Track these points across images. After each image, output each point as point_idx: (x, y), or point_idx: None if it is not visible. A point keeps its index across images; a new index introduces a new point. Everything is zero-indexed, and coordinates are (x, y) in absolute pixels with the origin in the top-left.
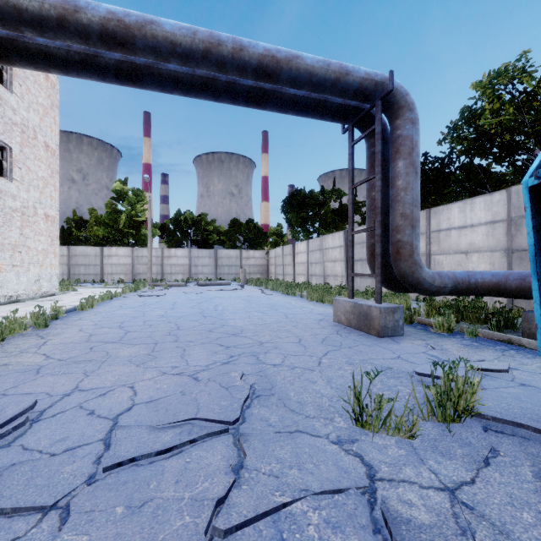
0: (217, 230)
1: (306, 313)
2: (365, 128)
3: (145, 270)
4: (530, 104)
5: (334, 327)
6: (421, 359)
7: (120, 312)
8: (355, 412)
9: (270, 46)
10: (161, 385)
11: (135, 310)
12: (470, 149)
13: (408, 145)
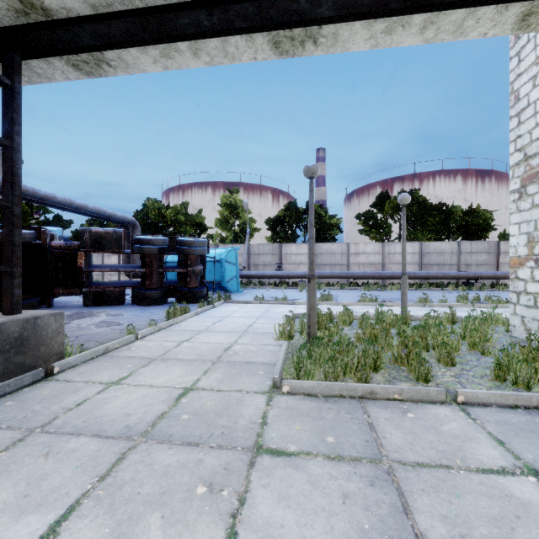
0: None
1: None
2: (124, 226)
3: None
4: (163, 218)
5: None
6: None
7: None
8: None
9: (111, 212)
10: None
11: None
12: (145, 224)
13: None
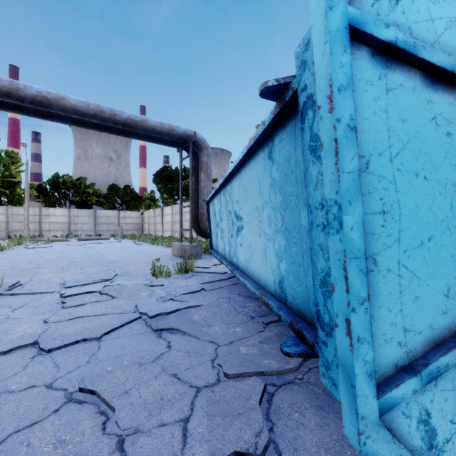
0: (96, 193)
1: (159, 253)
2: (188, 152)
3: (21, 228)
4: None
5: (170, 257)
6: (198, 264)
7: (21, 257)
8: (153, 272)
9: (131, 114)
10: (75, 276)
11: (33, 256)
12: None
13: (206, 166)
